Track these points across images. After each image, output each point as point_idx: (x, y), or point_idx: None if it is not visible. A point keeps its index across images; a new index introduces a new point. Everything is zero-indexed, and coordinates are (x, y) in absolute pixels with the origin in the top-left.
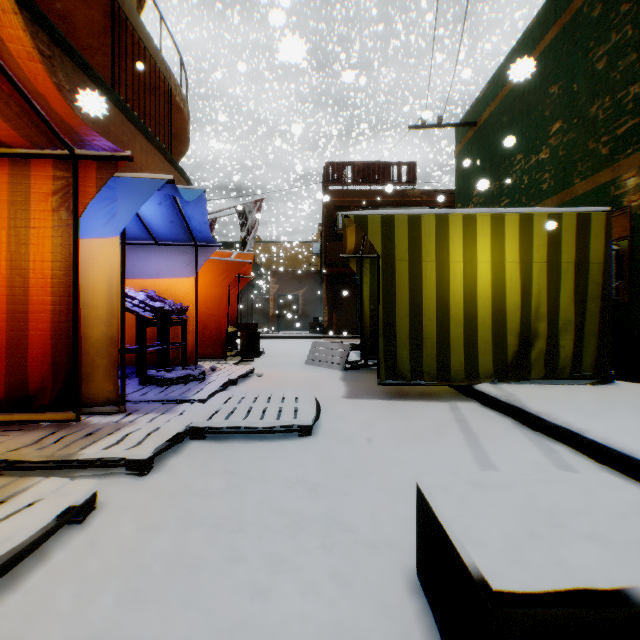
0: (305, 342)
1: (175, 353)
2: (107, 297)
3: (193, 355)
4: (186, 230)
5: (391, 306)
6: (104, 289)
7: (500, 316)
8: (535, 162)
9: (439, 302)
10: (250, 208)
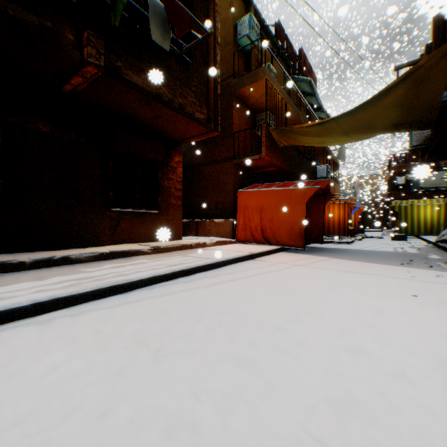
0: (378, 232)
1: None
2: (352, 221)
3: None
4: None
5: (399, 221)
6: (352, 220)
7: (424, 223)
8: None
9: (410, 221)
10: (356, 186)
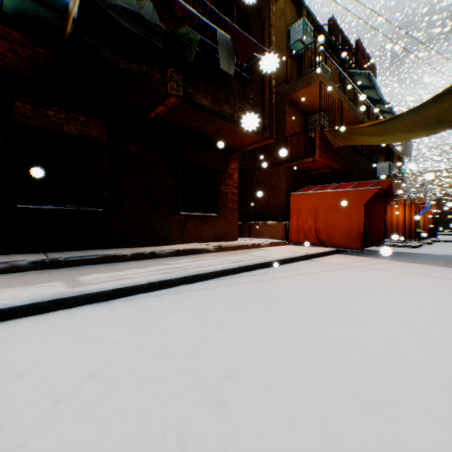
0: None
1: None
2: (420, 223)
3: None
4: None
5: None
6: (419, 222)
7: None
8: None
9: None
10: (426, 183)
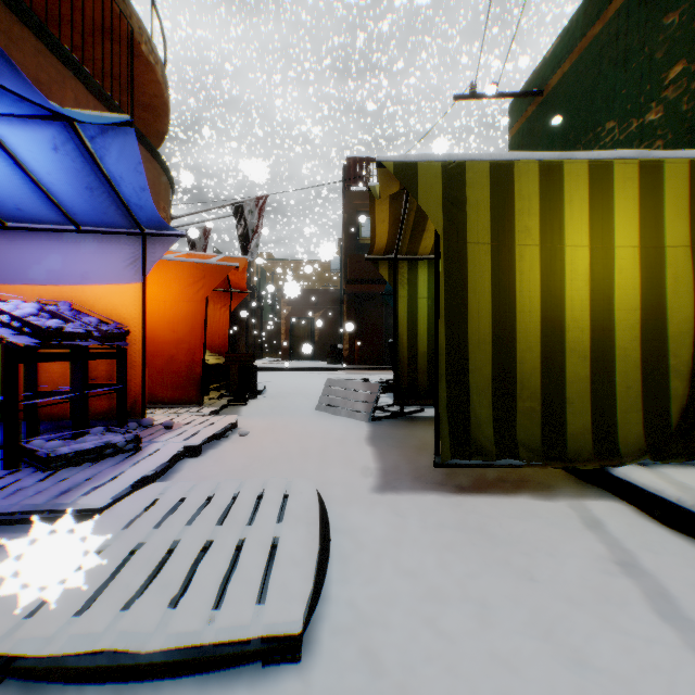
0: (321, 375)
1: (111, 401)
2: None
3: (140, 403)
4: (120, 206)
5: (460, 325)
6: None
7: (655, 343)
8: (638, 128)
9: (545, 318)
10: (250, 207)
